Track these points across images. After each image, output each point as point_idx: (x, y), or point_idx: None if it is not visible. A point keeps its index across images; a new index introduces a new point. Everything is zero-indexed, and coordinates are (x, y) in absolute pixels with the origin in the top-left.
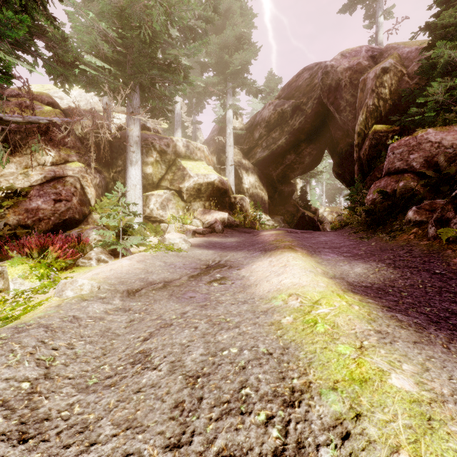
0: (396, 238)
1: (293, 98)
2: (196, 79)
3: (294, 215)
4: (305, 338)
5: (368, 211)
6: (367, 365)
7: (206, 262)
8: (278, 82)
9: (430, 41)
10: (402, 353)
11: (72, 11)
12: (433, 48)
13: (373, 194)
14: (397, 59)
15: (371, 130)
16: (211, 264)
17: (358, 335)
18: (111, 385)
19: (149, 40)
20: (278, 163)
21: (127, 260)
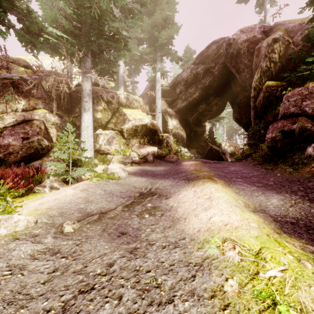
0: (299, 170)
1: (204, 64)
2: (134, 50)
3: (205, 148)
4: None
5: (271, 147)
6: None
7: (139, 190)
8: (193, 53)
9: None
10: None
11: None
12: None
13: (272, 133)
14: (284, 32)
15: (264, 85)
16: (144, 192)
17: None
18: None
19: (98, 17)
20: (193, 111)
21: (71, 190)
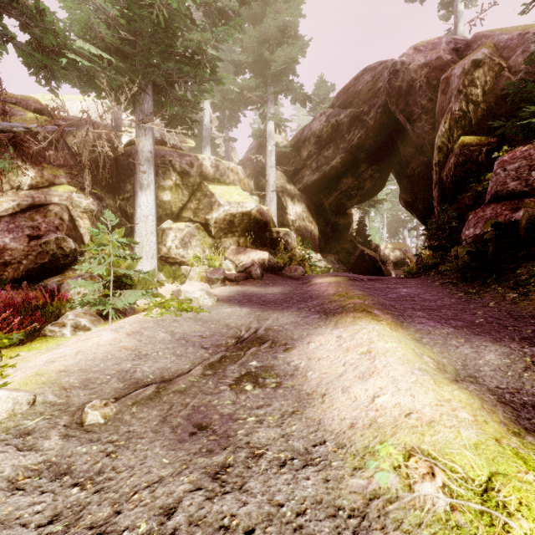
0: (531, 297)
1: (350, 107)
2: (228, 82)
3: (351, 253)
4: None
5: (476, 253)
6: None
7: (236, 331)
8: (331, 90)
9: None
10: None
11: None
12: None
13: (474, 228)
14: (493, 49)
15: (457, 143)
16: (244, 337)
17: None
18: None
19: (165, 24)
20: (331, 189)
21: (110, 334)
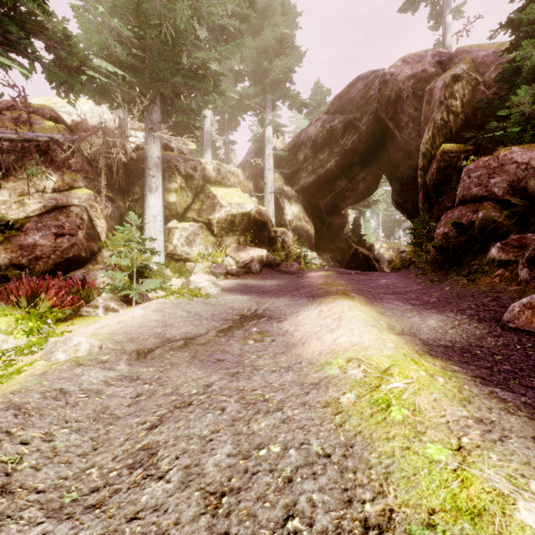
0: (476, 282)
1: (344, 113)
2: (228, 90)
3: (345, 252)
4: (375, 429)
5: (440, 248)
6: (477, 483)
7: (239, 311)
8: (327, 94)
9: (513, 40)
10: (522, 458)
11: (77, 5)
12: (517, 50)
13: (444, 227)
14: (470, 65)
15: (439, 150)
16: (246, 314)
17: (451, 426)
18: (95, 505)
19: (172, 41)
20: (326, 191)
21: (140, 310)
